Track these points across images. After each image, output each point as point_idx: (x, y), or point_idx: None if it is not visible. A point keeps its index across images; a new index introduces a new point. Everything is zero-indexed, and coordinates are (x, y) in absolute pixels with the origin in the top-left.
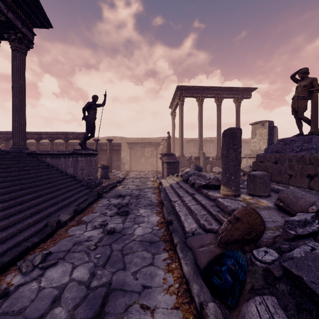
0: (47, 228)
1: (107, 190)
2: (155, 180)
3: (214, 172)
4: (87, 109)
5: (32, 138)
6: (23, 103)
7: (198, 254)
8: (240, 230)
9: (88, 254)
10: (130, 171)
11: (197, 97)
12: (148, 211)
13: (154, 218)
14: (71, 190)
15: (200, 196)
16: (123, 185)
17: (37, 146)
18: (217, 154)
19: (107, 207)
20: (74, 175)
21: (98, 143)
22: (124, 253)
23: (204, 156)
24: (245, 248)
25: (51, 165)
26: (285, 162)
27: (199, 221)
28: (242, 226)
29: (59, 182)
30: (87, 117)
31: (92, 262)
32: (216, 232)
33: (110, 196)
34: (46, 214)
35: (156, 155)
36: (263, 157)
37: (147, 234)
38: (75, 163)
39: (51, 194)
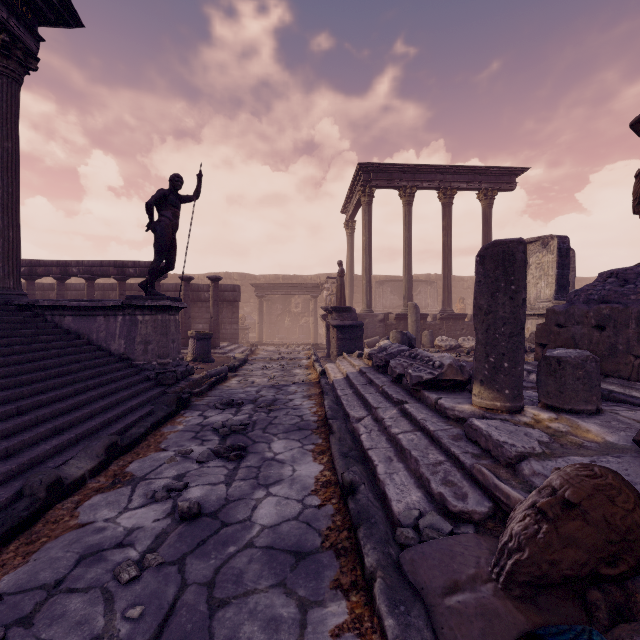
0: (19, 502)
1: (203, 390)
2: (311, 364)
3: (437, 348)
4: (159, 207)
5: (48, 275)
6: (12, 192)
7: (446, 623)
8: (585, 547)
9: (109, 603)
10: (260, 345)
11: (400, 188)
12: (293, 445)
13: (309, 467)
14: (113, 391)
15: (420, 407)
16: (241, 377)
17: (59, 291)
18: (442, 309)
19: (197, 434)
20: (126, 355)
21: (191, 286)
22: (217, 600)
23: (416, 312)
24: (593, 599)
25: (74, 333)
26: (627, 325)
27: (426, 481)
28: (591, 534)
29: (86, 372)
30: (157, 225)
31: (114, 638)
32: (479, 521)
33: (209, 403)
34: (27, 461)
35: (314, 311)
36: (566, 315)
37: (289, 521)
38: (130, 328)
39: (58, 403)
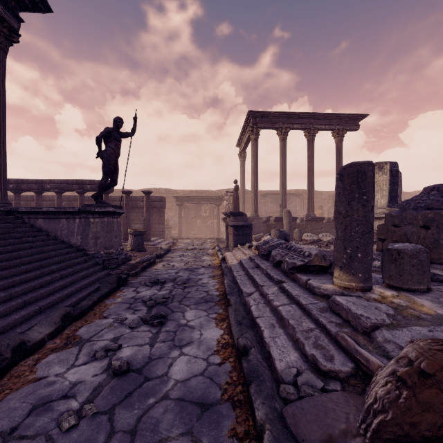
0: None
1: (137, 271)
2: (215, 253)
3: (304, 241)
4: (105, 140)
5: (29, 190)
6: (0, 130)
7: None
8: (440, 412)
9: None
10: (180, 239)
11: (278, 128)
12: (201, 314)
13: (212, 331)
14: (71, 273)
15: (294, 286)
16: (165, 262)
17: (38, 201)
18: (307, 214)
19: (131, 305)
20: (82, 246)
21: (131, 198)
22: None
23: (289, 216)
24: None
25: (44, 231)
26: None
27: (301, 345)
28: None
29: (51, 259)
30: (104, 153)
31: None
32: (344, 378)
33: (141, 281)
34: None
35: (217, 215)
36: (400, 218)
37: (196, 376)
38: (84, 227)
39: (28, 283)
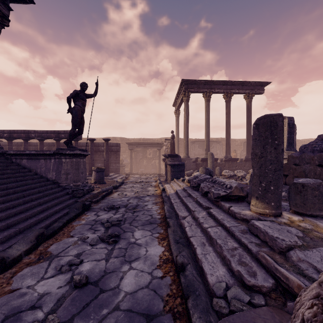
0: None
1: (98, 199)
2: (157, 185)
3: (223, 176)
4: (74, 100)
5: (19, 138)
6: None
7: None
8: None
9: None
10: (131, 174)
11: (203, 92)
12: (146, 234)
13: (155, 248)
14: (46, 201)
15: (219, 211)
16: (119, 192)
17: (25, 146)
18: (226, 156)
19: (92, 226)
20: (56, 180)
21: (94, 144)
22: None
23: (212, 157)
24: None
25: (27, 168)
26: None
27: (228, 261)
28: None
29: (32, 190)
30: (73, 109)
31: None
32: (266, 292)
33: (101, 207)
34: None
35: (158, 156)
36: (300, 158)
37: (143, 289)
38: (58, 165)
39: (12, 209)
